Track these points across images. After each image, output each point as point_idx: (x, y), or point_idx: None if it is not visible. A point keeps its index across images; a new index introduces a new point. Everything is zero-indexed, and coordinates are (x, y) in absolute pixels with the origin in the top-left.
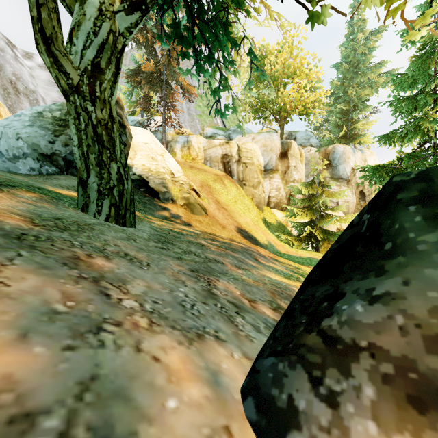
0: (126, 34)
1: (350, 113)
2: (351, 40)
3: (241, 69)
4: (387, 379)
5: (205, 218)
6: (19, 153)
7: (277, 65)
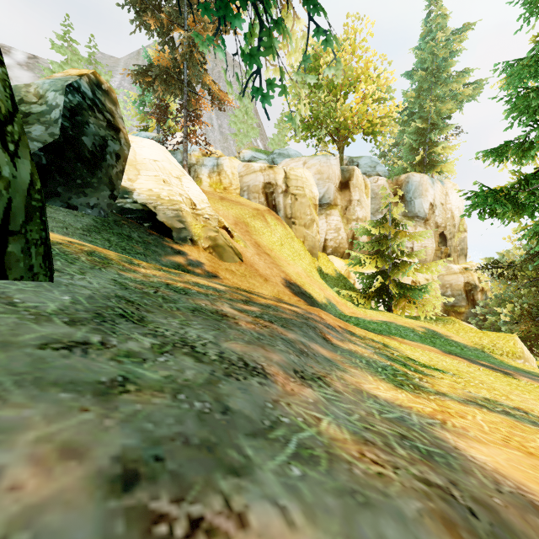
0: None
1: (427, 134)
2: (428, 40)
3: (292, 37)
4: None
5: (240, 267)
6: None
7: None
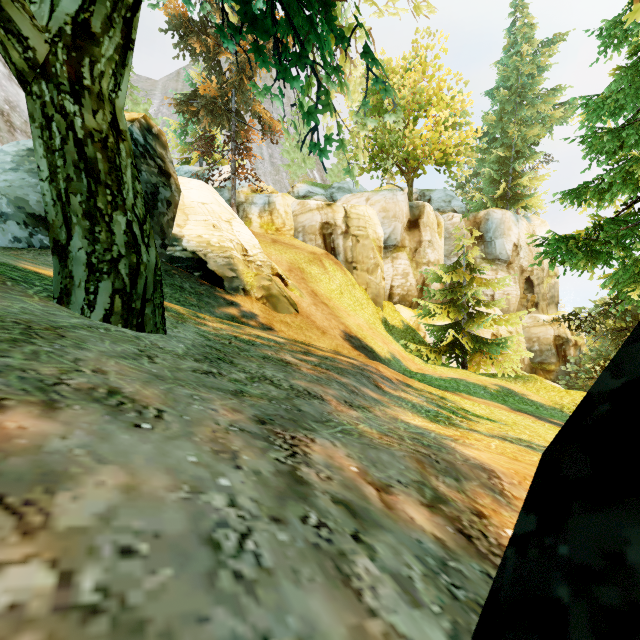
0: None
1: (511, 163)
2: (512, 54)
3: (351, 83)
4: None
5: (295, 318)
6: None
7: (403, 89)
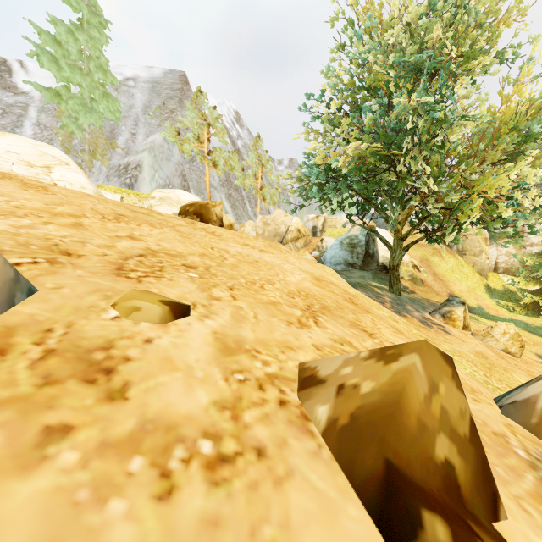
0: (403, 255)
1: None
2: None
3: None
4: (435, 310)
5: (424, 288)
6: (339, 262)
7: None
